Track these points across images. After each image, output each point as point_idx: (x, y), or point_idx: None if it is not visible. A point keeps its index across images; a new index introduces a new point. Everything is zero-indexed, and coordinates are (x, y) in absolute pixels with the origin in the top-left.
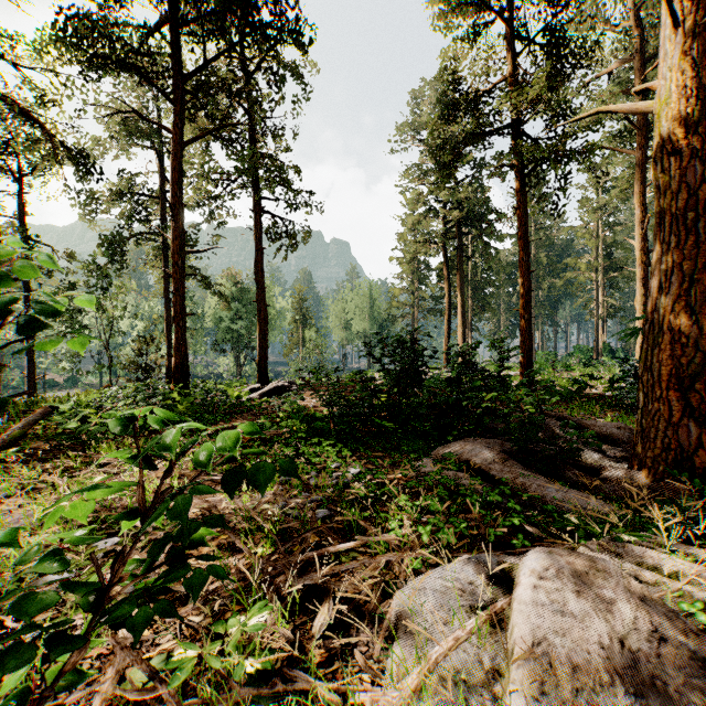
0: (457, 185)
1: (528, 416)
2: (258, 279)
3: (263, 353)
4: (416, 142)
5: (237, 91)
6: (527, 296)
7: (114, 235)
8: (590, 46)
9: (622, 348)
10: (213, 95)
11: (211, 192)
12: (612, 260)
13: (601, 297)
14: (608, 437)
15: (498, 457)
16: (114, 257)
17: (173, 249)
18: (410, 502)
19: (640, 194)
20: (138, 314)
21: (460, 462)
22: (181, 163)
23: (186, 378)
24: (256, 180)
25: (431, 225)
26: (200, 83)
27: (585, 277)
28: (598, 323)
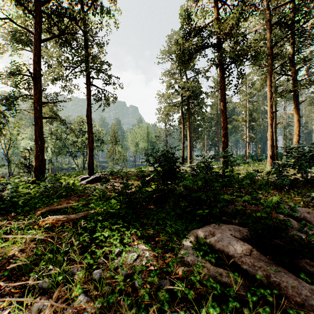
0: (187, 80)
1: (276, 220)
2: (88, 120)
3: (90, 158)
4: (168, 60)
5: (74, 16)
6: (226, 130)
7: (10, 95)
8: (260, 1)
9: (255, 155)
10: (60, 17)
11: (62, 73)
12: (252, 117)
13: (248, 133)
14: (302, 219)
15: (243, 246)
16: (10, 107)
17: (34, 100)
18: (181, 308)
19: (269, 86)
20: (25, 138)
21: (213, 250)
22: (39, 52)
23: (42, 173)
24: (87, 67)
25: (176, 98)
26: (54, 11)
27: (241, 124)
28: (246, 144)
